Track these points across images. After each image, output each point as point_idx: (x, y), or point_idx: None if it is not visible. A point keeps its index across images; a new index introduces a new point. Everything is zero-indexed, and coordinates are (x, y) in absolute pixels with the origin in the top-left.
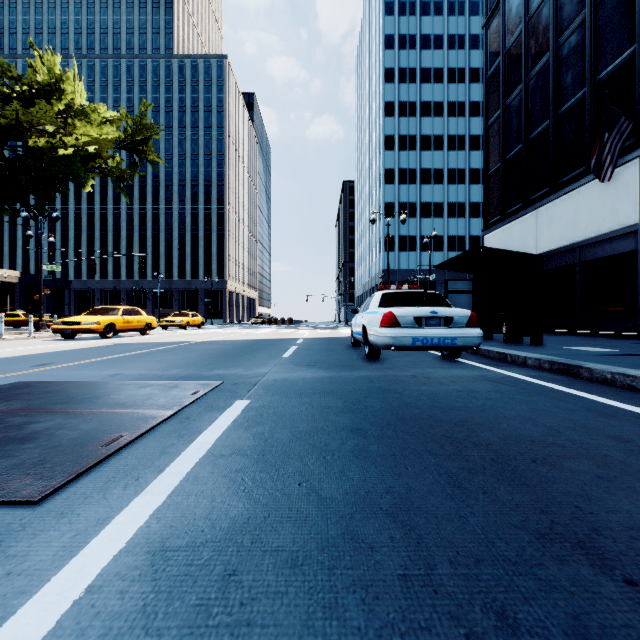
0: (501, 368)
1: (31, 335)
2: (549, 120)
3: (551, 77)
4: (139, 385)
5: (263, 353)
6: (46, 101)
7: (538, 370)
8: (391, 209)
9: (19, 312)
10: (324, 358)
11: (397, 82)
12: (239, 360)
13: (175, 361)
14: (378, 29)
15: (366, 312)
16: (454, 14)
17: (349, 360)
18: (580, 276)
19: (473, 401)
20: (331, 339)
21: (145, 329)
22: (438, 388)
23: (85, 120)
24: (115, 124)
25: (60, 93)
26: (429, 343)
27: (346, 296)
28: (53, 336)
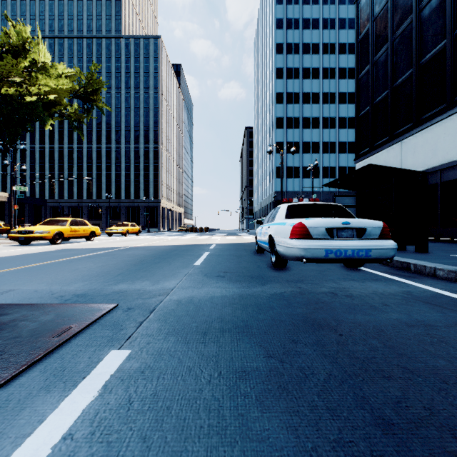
0: (415, 280)
1: None
2: (412, 69)
3: (414, 34)
4: (7, 313)
5: (177, 260)
6: (15, 58)
7: None
8: (281, 147)
9: (0, 223)
10: (233, 266)
11: (285, 53)
12: (152, 269)
13: (89, 270)
14: (271, 15)
15: (272, 223)
16: (327, 3)
17: (257, 269)
18: (441, 193)
19: (454, 353)
20: (238, 245)
21: (90, 236)
22: (378, 318)
23: (46, 74)
24: (71, 78)
25: (26, 52)
26: (342, 255)
27: (248, 211)
28: (14, 242)
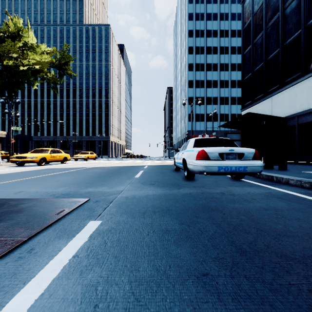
0: (275, 186)
1: (0, 164)
2: (279, 48)
3: (280, 25)
4: (24, 203)
5: (123, 175)
6: (13, 41)
7: (301, 188)
8: (191, 100)
9: (2, 152)
10: (159, 178)
11: (194, 37)
12: (107, 180)
13: (67, 181)
14: (185, 10)
15: (185, 150)
16: (223, 3)
17: (175, 180)
18: (297, 132)
19: (288, 222)
20: (162, 166)
21: (63, 160)
22: (247, 206)
23: (33, 51)
24: (50, 54)
25: (20, 37)
26: (229, 170)
27: (169, 144)
28: (13, 164)
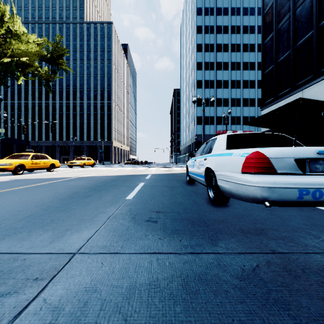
0: None
1: None
2: (313, 30)
3: (315, 1)
4: None
5: (111, 192)
6: None
7: None
8: (200, 102)
9: None
10: (167, 202)
11: (203, 33)
12: (75, 206)
13: (0, 209)
14: (193, 5)
15: (210, 154)
16: None
17: (194, 206)
18: None
19: None
20: (169, 175)
21: (50, 168)
22: None
23: (18, 40)
24: (40, 45)
25: (3, 23)
26: (323, 197)
27: (176, 149)
28: None
